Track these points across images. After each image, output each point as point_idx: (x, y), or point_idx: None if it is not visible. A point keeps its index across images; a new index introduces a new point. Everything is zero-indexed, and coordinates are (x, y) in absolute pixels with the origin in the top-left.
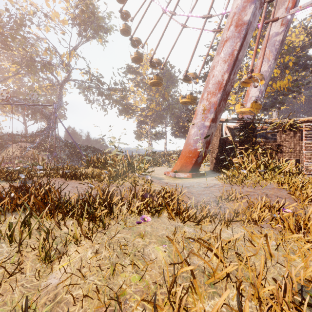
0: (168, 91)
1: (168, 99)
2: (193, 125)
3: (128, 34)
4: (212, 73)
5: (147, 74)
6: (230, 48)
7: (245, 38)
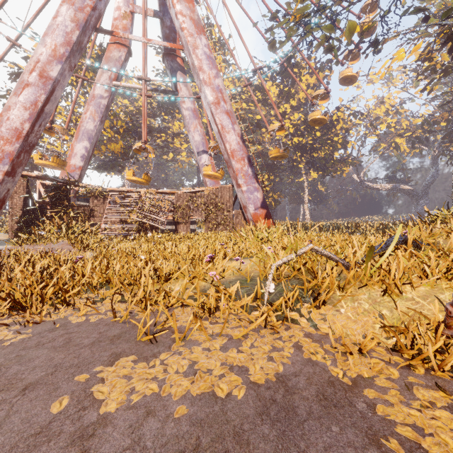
0: None
1: None
2: None
3: None
4: (7, 115)
5: None
6: (33, 97)
7: (53, 94)
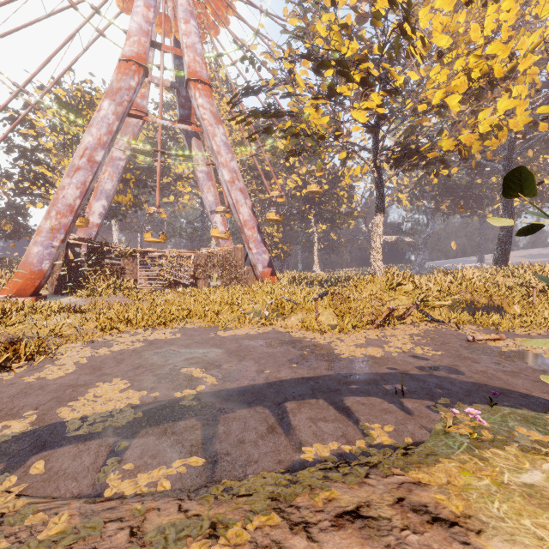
0: None
1: None
2: (36, 242)
3: None
4: (62, 193)
5: None
6: (83, 178)
7: (96, 173)
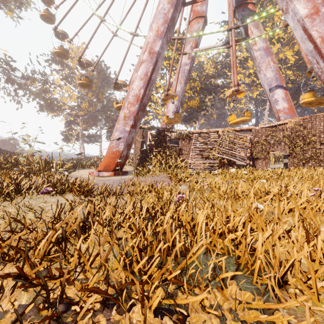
0: (103, 92)
1: (102, 101)
2: (116, 129)
3: (51, 20)
4: (132, 87)
5: (78, 69)
6: (145, 70)
7: (156, 64)
